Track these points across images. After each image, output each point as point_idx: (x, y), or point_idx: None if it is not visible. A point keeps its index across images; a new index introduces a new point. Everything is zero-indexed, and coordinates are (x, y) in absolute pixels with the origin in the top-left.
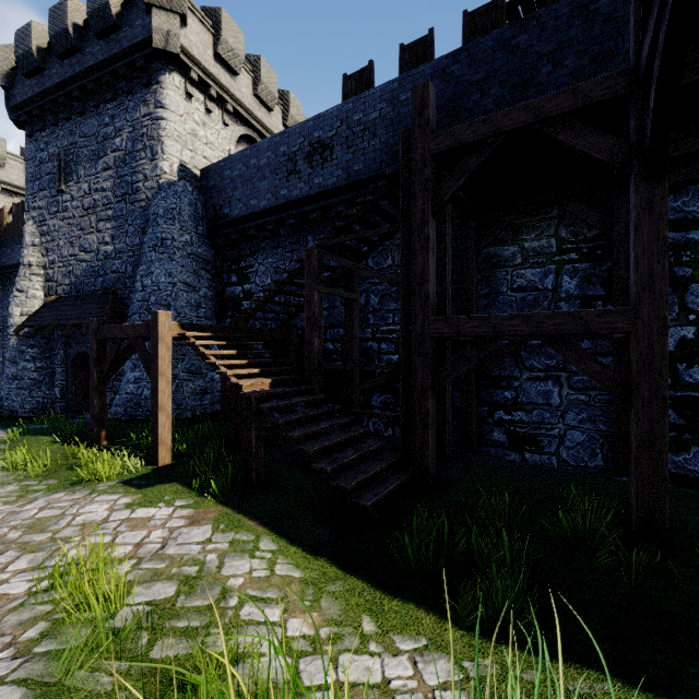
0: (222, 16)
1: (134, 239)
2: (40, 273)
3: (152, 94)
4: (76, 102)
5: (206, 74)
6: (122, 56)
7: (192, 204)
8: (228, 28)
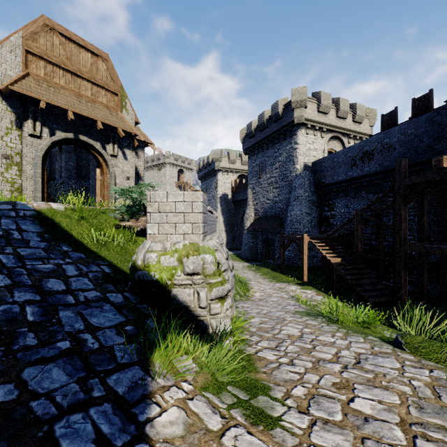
0: (321, 95)
1: (286, 196)
2: (253, 207)
3: (293, 139)
4: (265, 144)
5: (314, 122)
6: (282, 128)
7: (308, 179)
8: (324, 98)
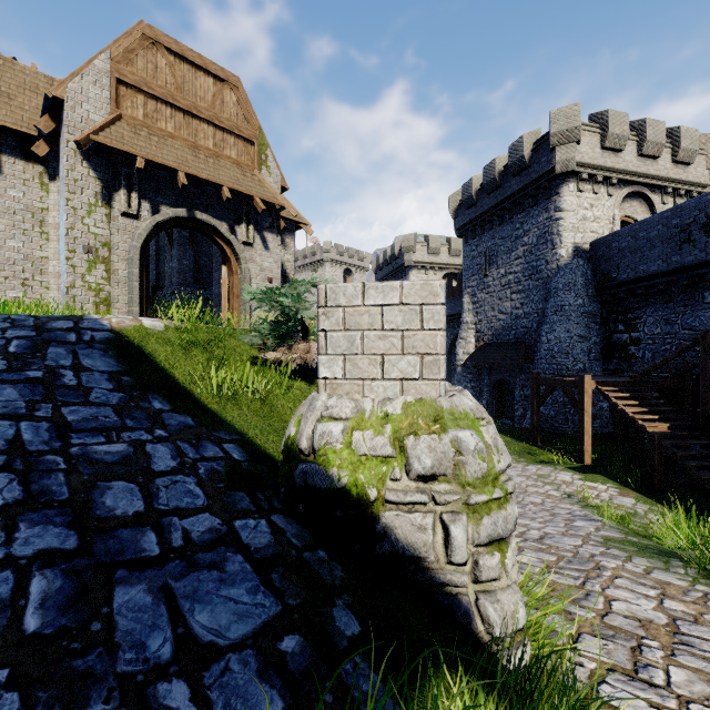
0: (608, 117)
1: (538, 305)
2: (473, 327)
3: (552, 203)
4: (496, 217)
5: (594, 168)
6: (531, 184)
7: (583, 274)
8: (614, 122)
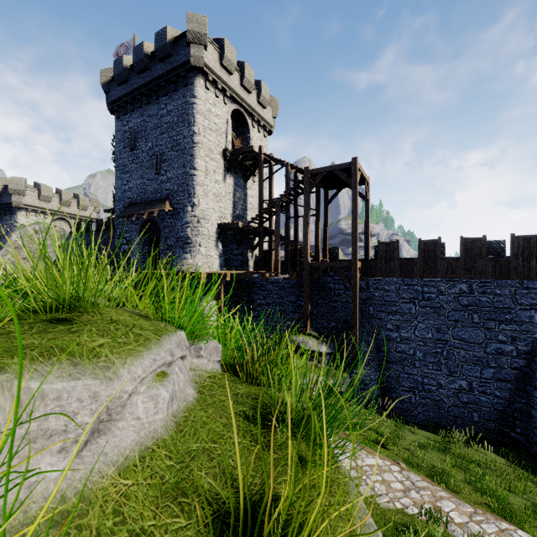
0: (41, 188)
1: None
2: None
3: (13, 217)
4: None
5: (35, 207)
6: (2, 204)
7: None
8: (44, 190)
